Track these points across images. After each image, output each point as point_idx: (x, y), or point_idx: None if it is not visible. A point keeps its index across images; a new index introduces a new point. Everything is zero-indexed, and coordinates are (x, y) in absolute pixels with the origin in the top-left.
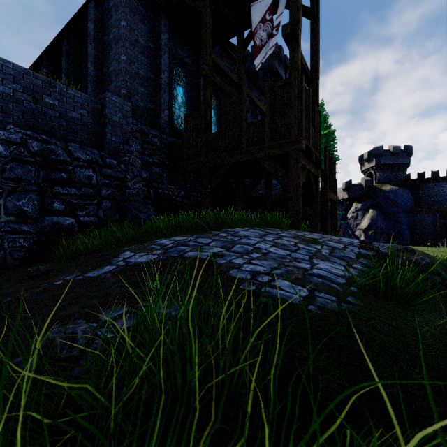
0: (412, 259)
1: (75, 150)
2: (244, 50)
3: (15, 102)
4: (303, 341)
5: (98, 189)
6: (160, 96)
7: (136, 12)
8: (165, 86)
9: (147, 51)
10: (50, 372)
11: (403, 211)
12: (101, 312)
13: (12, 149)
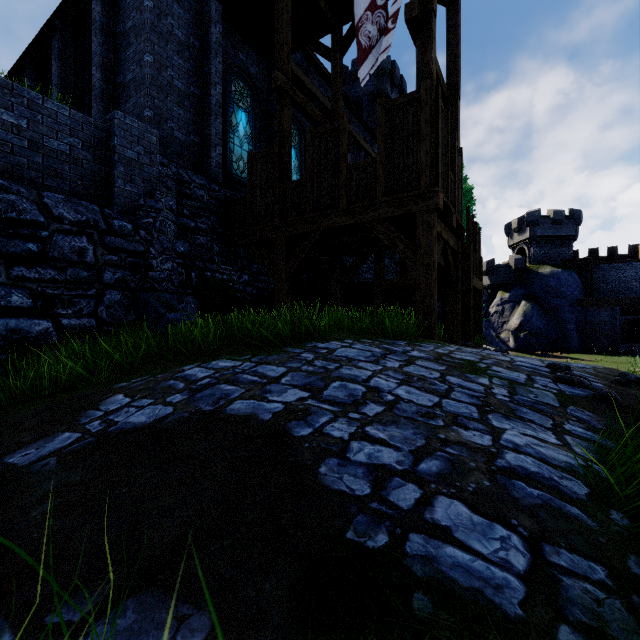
0: None
1: (56, 204)
2: (341, 55)
3: None
4: None
5: (97, 271)
6: (210, 123)
7: None
8: (218, 109)
9: (187, 51)
10: None
11: (569, 303)
12: None
13: None
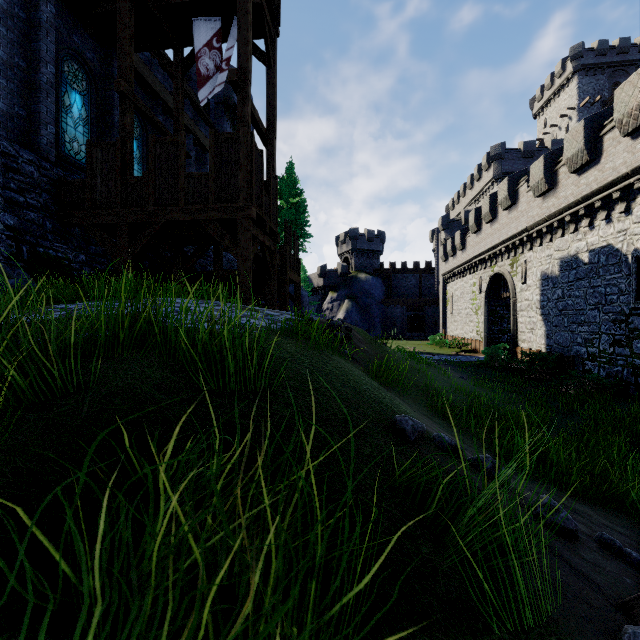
0: (330, 322)
1: None
2: (183, 73)
3: None
4: None
5: None
6: (40, 100)
7: None
8: (50, 87)
9: (11, 20)
10: None
11: (376, 302)
12: None
13: None
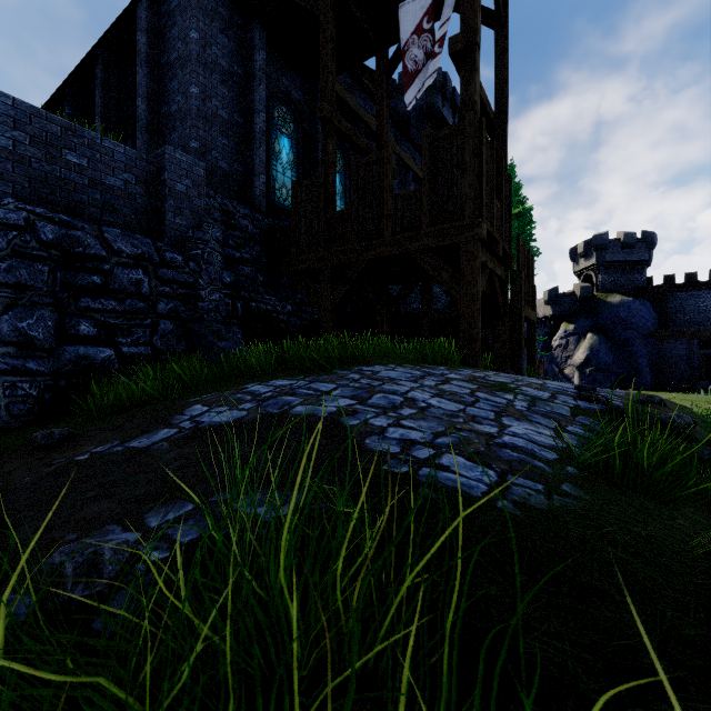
0: (663, 417)
1: (115, 239)
2: (387, 79)
3: (16, 160)
4: (492, 567)
5: (152, 302)
6: (254, 151)
7: (214, 16)
8: (262, 137)
9: (231, 79)
10: (54, 625)
11: (640, 336)
12: (149, 511)
13: (12, 236)
